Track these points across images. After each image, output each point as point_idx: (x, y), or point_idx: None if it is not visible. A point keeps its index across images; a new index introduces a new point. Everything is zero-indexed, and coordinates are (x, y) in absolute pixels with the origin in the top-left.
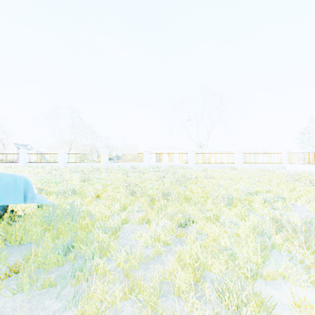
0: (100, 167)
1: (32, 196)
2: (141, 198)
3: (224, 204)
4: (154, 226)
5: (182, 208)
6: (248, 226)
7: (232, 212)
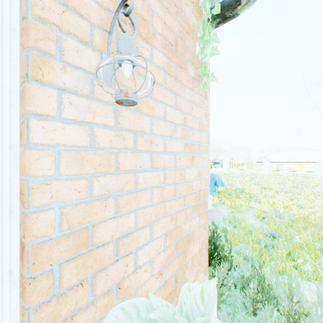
0: (225, 173)
1: (223, 184)
2: (269, 191)
3: (322, 197)
4: (277, 198)
5: (293, 195)
6: (322, 201)
7: (320, 198)
